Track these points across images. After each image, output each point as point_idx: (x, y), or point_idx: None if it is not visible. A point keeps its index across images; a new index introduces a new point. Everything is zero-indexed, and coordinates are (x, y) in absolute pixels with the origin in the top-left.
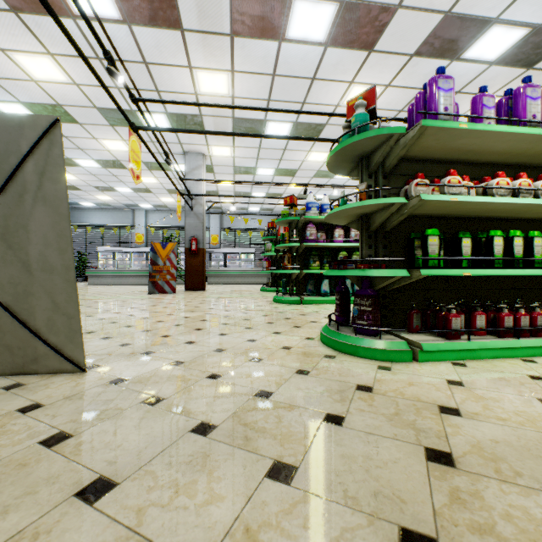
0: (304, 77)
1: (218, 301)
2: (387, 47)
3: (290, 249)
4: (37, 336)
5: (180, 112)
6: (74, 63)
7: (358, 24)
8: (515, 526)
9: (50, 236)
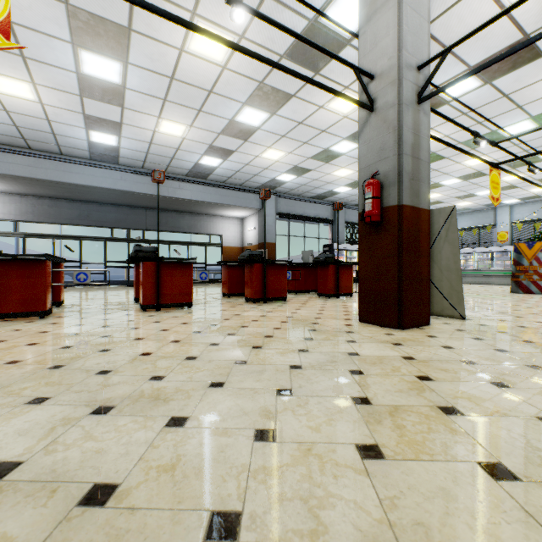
0: None
1: None
2: None
3: None
4: (445, 298)
5: None
6: (445, 126)
7: None
8: None
9: (450, 256)
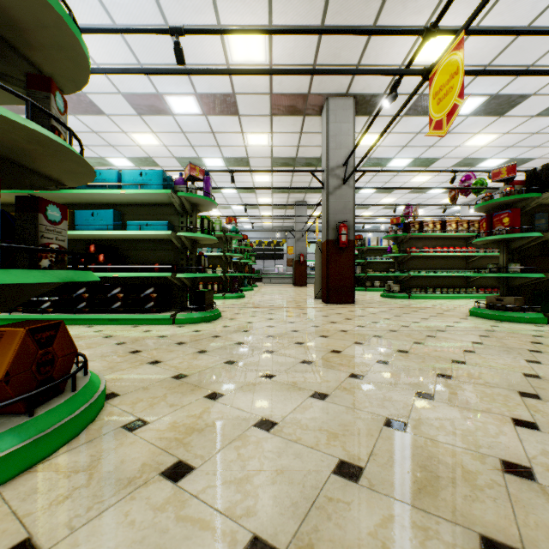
0: None
1: None
2: (166, 166)
3: None
4: None
5: None
6: None
7: (142, 161)
8: None
9: None
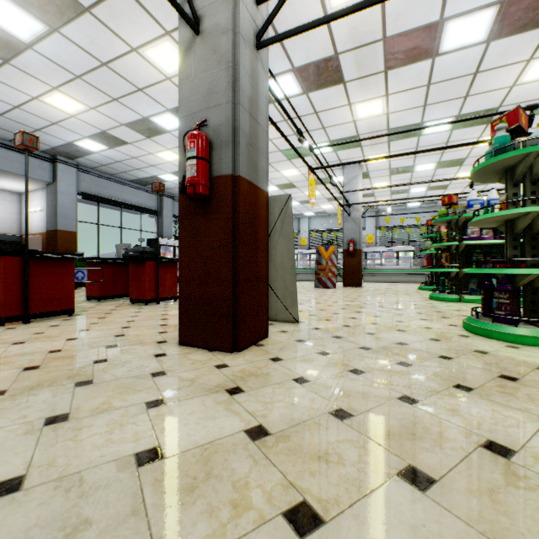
0: (464, 75)
1: (373, 295)
2: None
3: (447, 248)
4: (281, 301)
5: (340, 137)
6: (270, 128)
7: (528, 10)
8: (527, 396)
9: (285, 252)
